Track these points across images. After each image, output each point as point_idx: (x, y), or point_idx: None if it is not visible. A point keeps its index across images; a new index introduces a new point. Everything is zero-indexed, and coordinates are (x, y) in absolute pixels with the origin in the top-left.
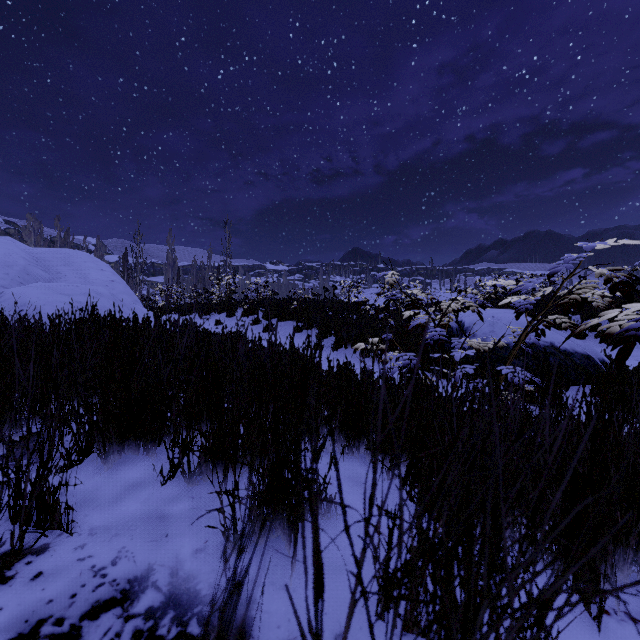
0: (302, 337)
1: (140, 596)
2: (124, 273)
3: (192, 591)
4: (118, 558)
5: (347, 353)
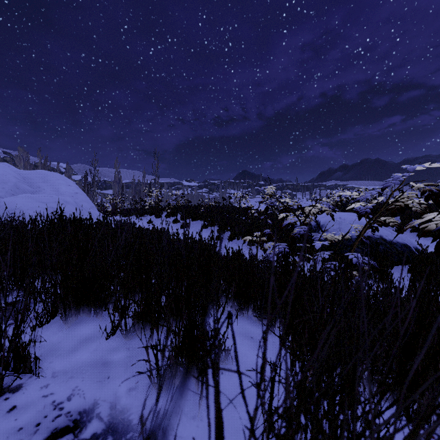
0: (207, 232)
1: (87, 425)
2: (85, 187)
3: (126, 421)
4: (72, 395)
5: (239, 243)
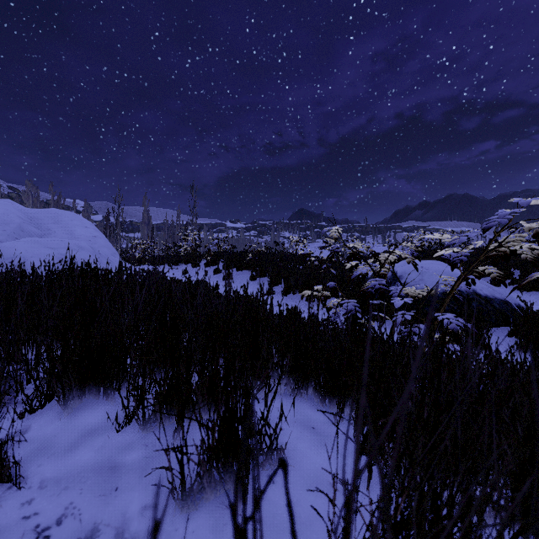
0: (256, 284)
1: None
2: (107, 230)
3: None
4: (64, 516)
5: (295, 298)
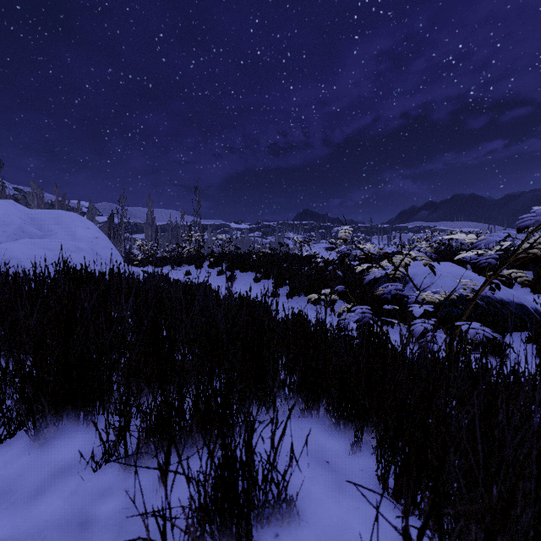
0: (260, 286)
1: None
2: (110, 231)
3: None
4: None
5: (300, 301)
